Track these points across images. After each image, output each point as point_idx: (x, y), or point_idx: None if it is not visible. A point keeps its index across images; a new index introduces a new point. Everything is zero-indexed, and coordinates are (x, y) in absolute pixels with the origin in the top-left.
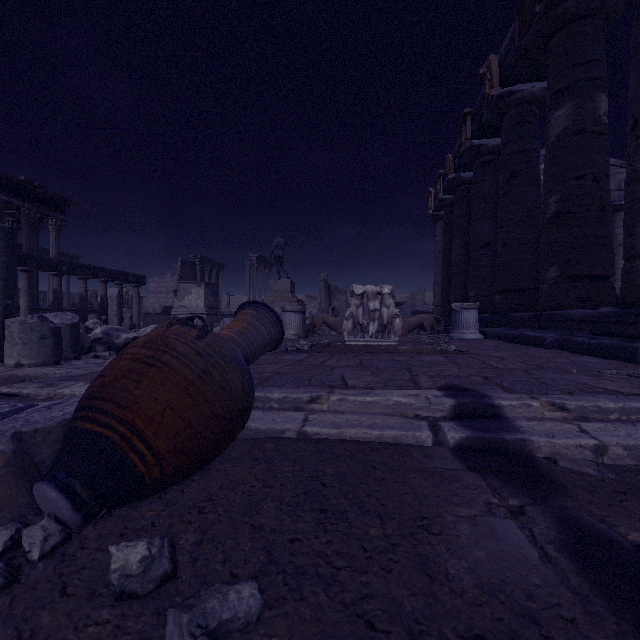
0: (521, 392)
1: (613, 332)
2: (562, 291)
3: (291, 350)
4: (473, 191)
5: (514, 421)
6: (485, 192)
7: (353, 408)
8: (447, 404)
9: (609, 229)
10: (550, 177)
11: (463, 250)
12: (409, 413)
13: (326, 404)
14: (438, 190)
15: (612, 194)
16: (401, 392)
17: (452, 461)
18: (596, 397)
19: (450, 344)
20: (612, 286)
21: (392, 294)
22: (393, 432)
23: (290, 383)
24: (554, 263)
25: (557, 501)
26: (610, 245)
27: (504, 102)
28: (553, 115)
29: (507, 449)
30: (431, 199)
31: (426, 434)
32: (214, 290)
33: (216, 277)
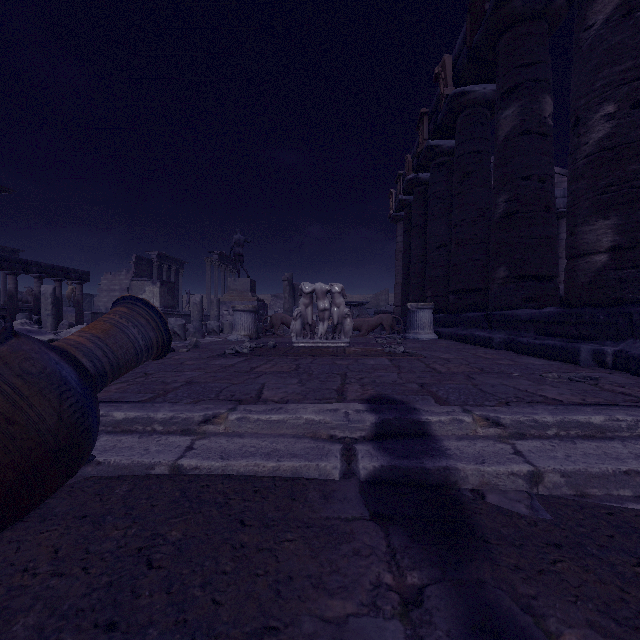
0: (454, 404)
1: (556, 332)
2: (510, 291)
3: (229, 353)
4: (430, 192)
5: (442, 441)
6: (441, 193)
7: (256, 429)
8: (368, 421)
9: (554, 230)
10: (499, 177)
11: (421, 250)
12: (323, 434)
13: (223, 425)
14: (398, 191)
15: (558, 201)
16: (318, 407)
17: (355, 504)
18: (534, 408)
19: (403, 345)
20: (556, 286)
21: (343, 293)
22: (292, 463)
23: (191, 397)
24: (503, 263)
25: (473, 571)
26: (554, 246)
27: (458, 102)
28: (502, 115)
29: (428, 480)
30: (392, 200)
31: (332, 464)
32: (171, 288)
33: (175, 275)
